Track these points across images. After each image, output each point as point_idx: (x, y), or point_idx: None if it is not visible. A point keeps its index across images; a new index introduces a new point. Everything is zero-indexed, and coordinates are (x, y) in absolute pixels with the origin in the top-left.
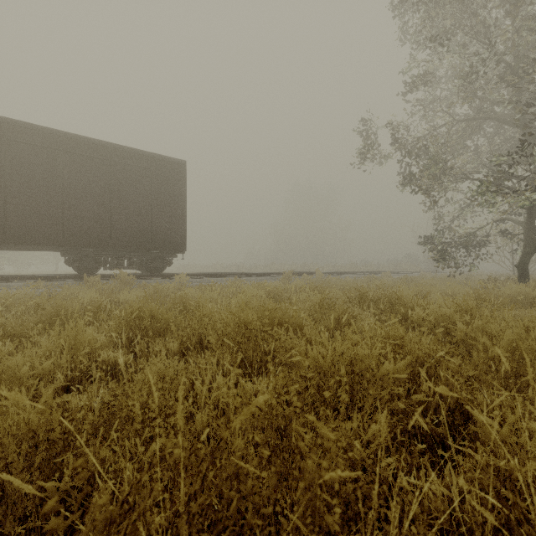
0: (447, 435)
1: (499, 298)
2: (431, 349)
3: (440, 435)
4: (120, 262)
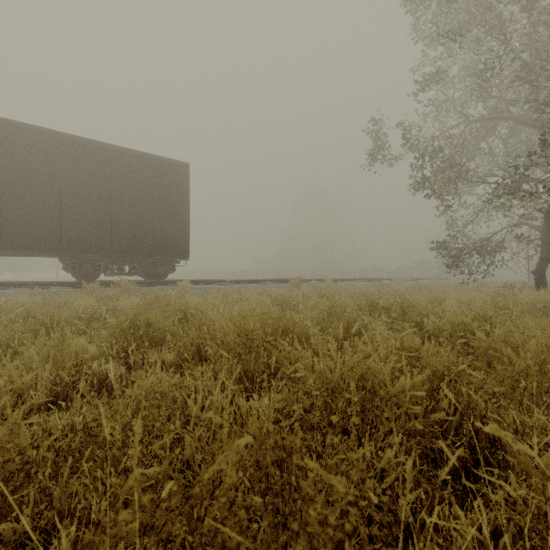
0: (470, 459)
1: (518, 306)
2: (451, 362)
3: (462, 459)
4: (120, 268)
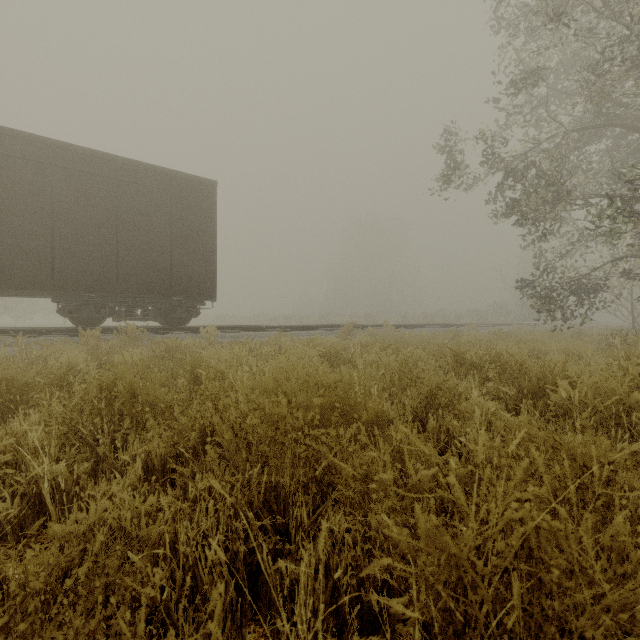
0: None
1: None
2: None
3: None
4: (130, 311)
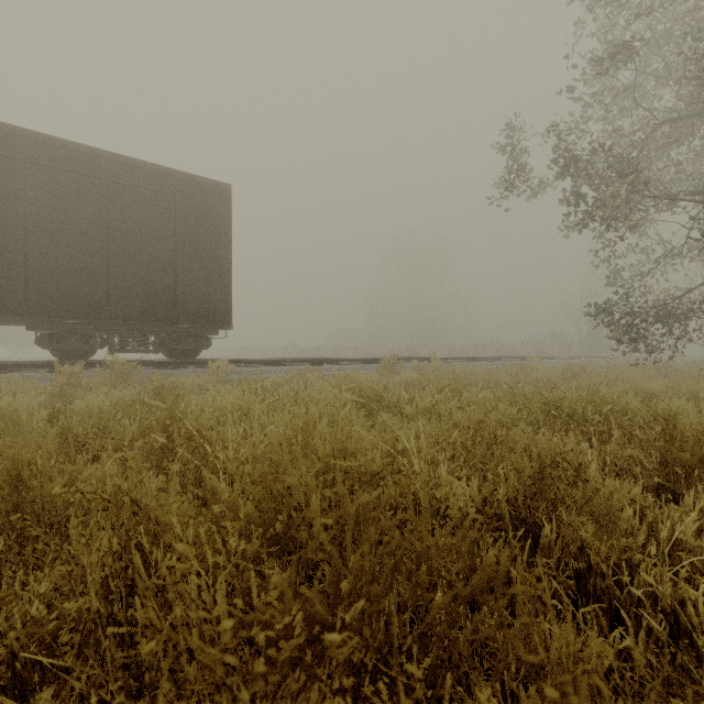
0: None
1: None
2: None
3: None
4: (125, 342)
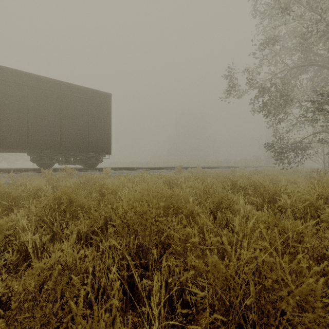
0: None
1: None
2: None
3: None
4: (67, 160)
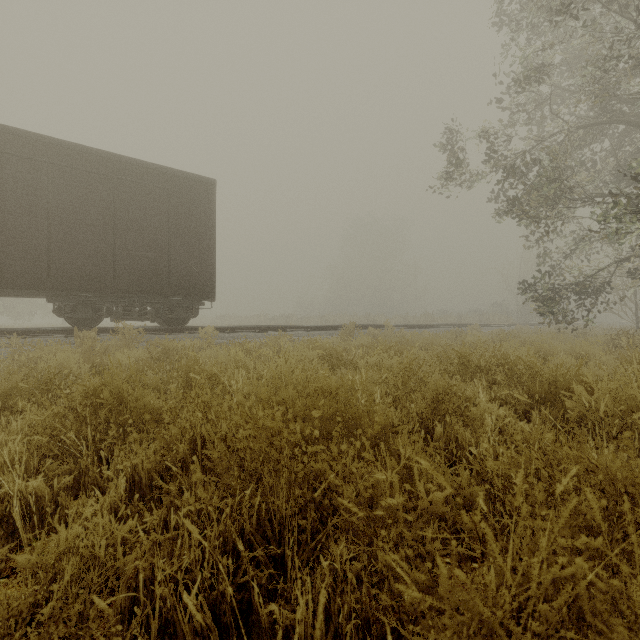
0: None
1: None
2: None
3: None
4: (128, 312)
